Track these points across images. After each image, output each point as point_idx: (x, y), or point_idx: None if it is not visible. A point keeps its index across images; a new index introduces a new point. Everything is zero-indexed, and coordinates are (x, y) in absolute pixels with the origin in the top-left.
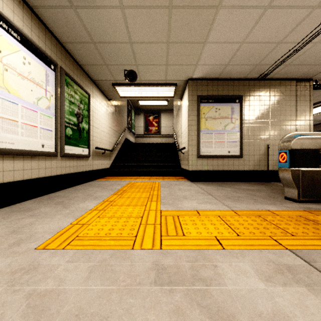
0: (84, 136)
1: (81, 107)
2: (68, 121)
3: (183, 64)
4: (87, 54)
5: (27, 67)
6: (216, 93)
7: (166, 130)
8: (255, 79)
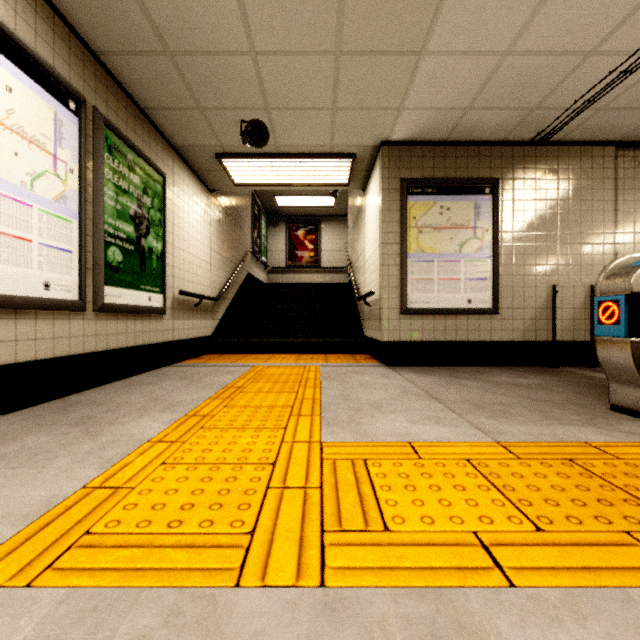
0: (151, 266)
1: (145, 203)
2: (113, 232)
3: (371, 107)
4: (155, 82)
5: (4, 99)
6: (442, 173)
7: (332, 258)
8: (525, 144)
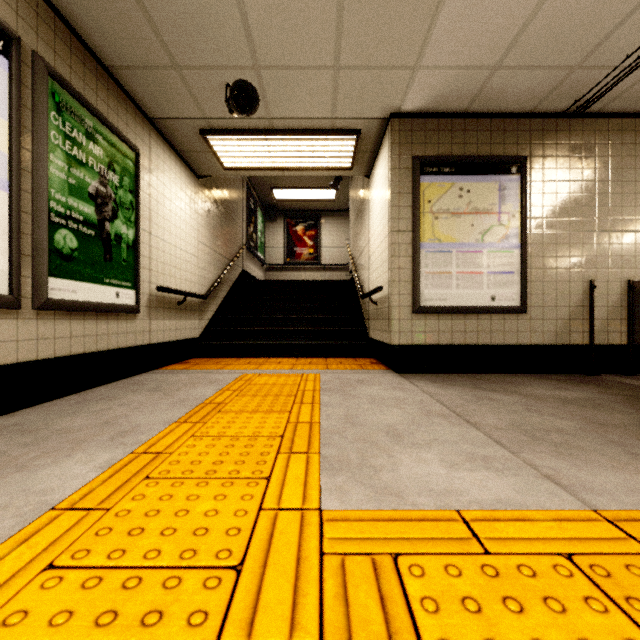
0: (120, 256)
1: (111, 180)
2: (64, 211)
3: (381, 65)
4: (118, 29)
5: None
6: (462, 149)
7: (333, 255)
8: (558, 116)
